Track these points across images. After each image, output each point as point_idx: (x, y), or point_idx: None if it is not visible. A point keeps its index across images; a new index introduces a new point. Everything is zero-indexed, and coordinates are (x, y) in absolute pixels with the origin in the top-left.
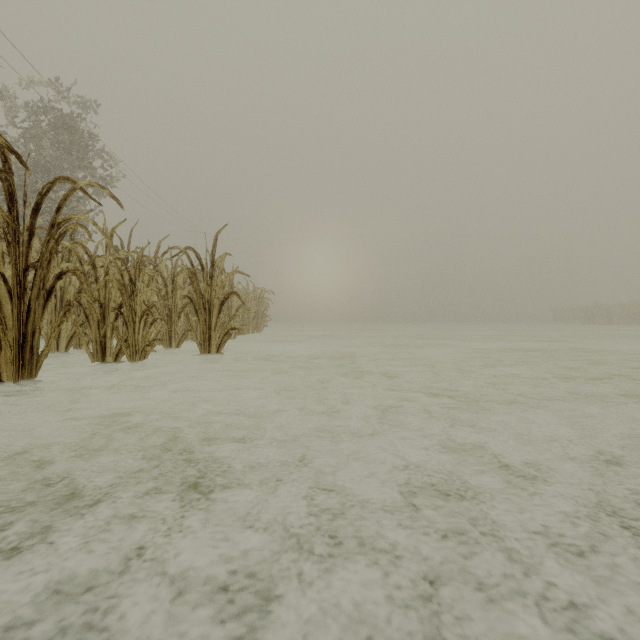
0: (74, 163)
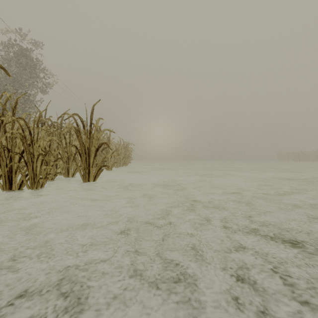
0: (27, 75)
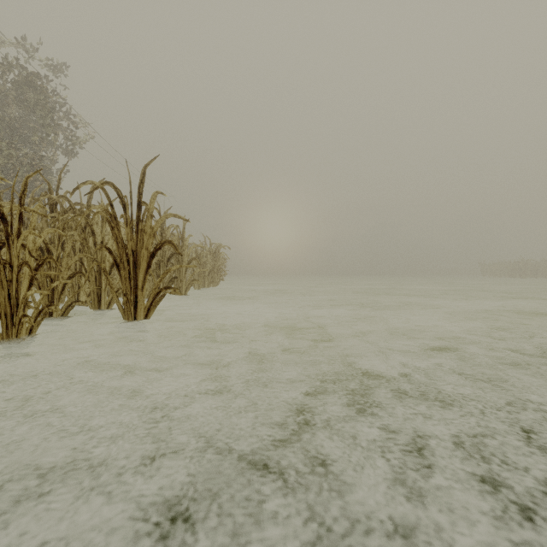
0: (37, 123)
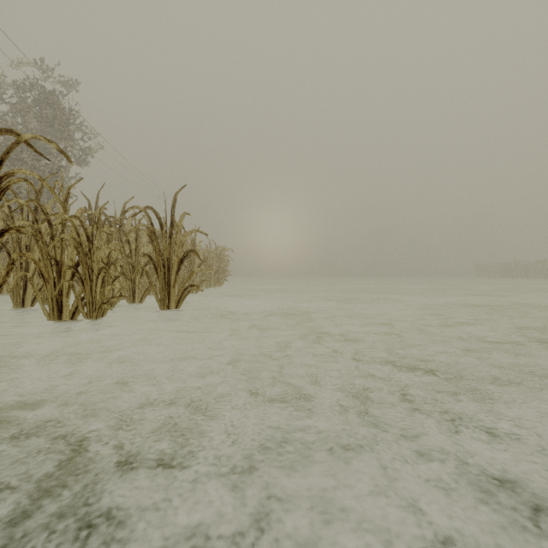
0: (55, 135)
